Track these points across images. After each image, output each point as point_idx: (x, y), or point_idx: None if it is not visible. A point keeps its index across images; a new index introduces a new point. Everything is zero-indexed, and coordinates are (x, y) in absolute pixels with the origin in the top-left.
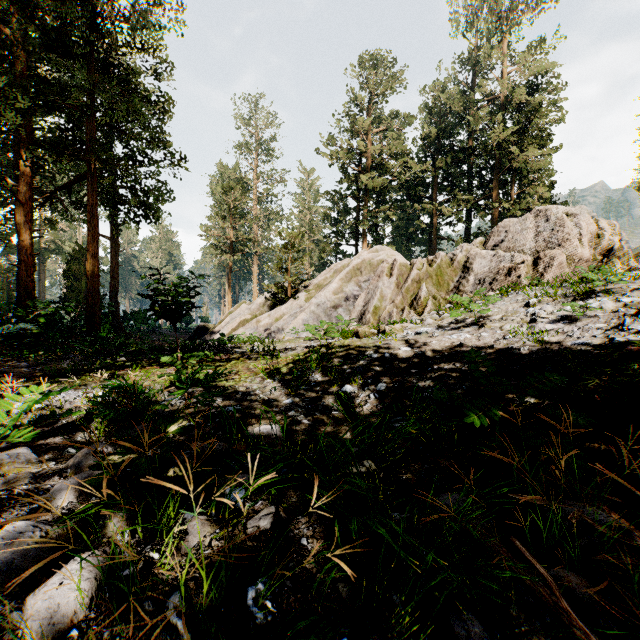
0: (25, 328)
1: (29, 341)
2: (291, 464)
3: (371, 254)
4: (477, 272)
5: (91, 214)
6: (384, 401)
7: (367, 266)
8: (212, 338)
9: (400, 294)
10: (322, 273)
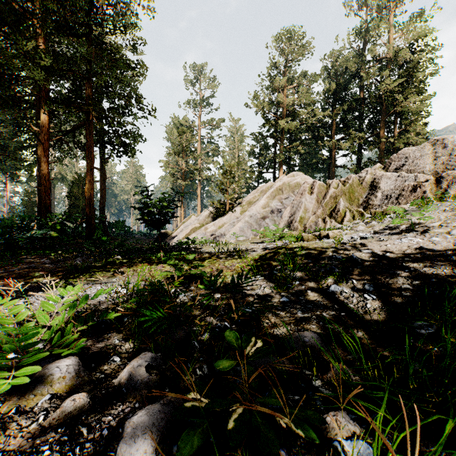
0: (45, 233)
1: (48, 243)
2: (369, 389)
3: (289, 178)
4: (384, 189)
5: (89, 151)
6: (383, 302)
7: (287, 187)
8: (171, 241)
9: (321, 207)
10: (251, 193)
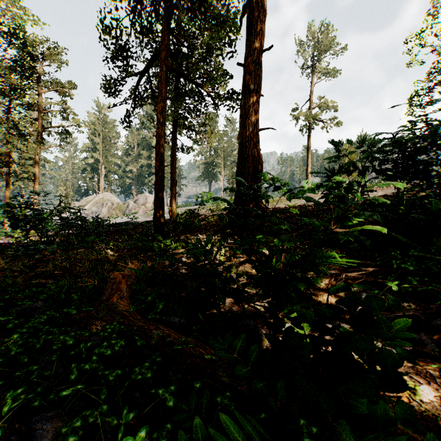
0: None
1: None
2: None
3: (103, 196)
4: (129, 208)
5: None
6: None
7: (101, 200)
8: None
9: (108, 213)
10: (81, 200)
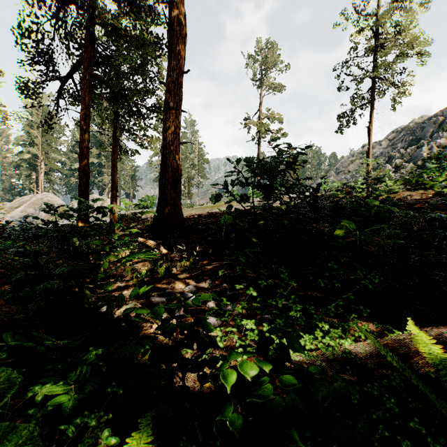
0: None
1: None
2: None
3: (42, 196)
4: None
5: None
6: None
7: (40, 201)
8: None
9: (47, 215)
10: (14, 201)
